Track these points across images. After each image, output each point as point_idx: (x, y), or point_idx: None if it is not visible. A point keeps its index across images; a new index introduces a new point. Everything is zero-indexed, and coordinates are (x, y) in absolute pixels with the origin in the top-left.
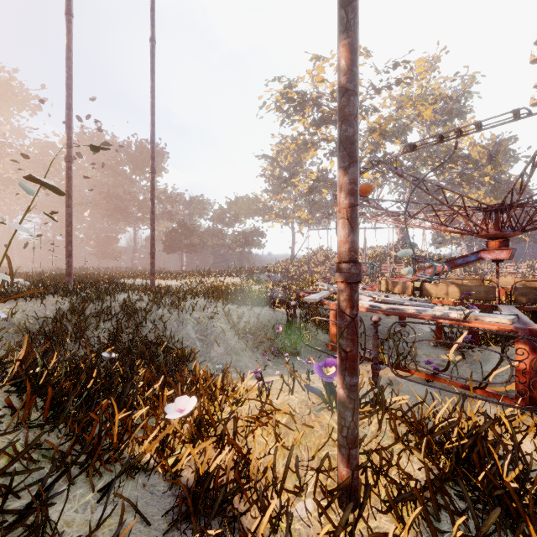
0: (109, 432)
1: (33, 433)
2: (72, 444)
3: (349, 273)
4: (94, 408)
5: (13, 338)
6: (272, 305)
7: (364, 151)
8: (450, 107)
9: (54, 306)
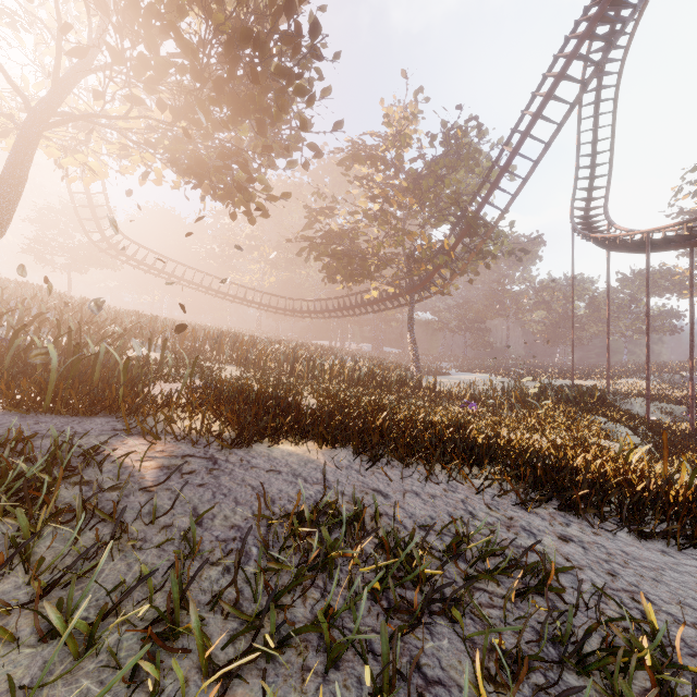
0: None
1: None
2: None
3: (691, 398)
4: None
5: None
6: (680, 404)
7: None
8: None
9: None
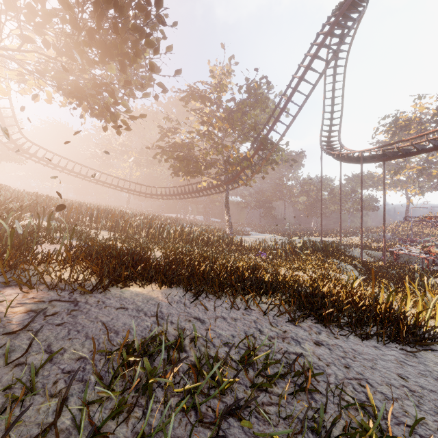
0: None
1: None
2: None
3: (384, 247)
4: None
5: None
6: (378, 251)
7: None
8: None
9: None
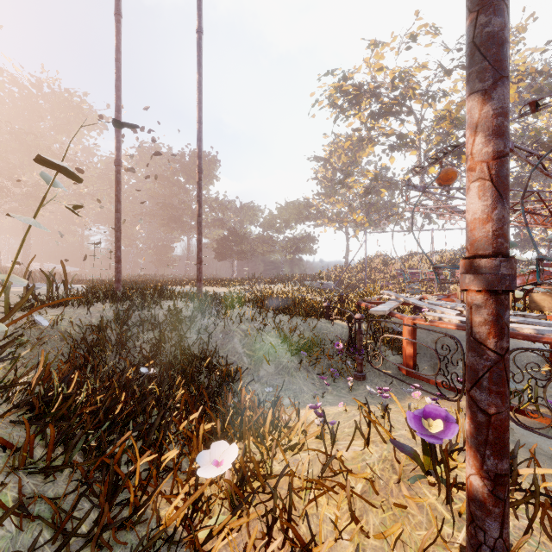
0: (127, 483)
1: (34, 480)
2: (75, 504)
3: (495, 274)
4: (114, 445)
5: (56, 347)
6: (329, 317)
7: (429, 144)
8: (540, 84)
9: (100, 313)
